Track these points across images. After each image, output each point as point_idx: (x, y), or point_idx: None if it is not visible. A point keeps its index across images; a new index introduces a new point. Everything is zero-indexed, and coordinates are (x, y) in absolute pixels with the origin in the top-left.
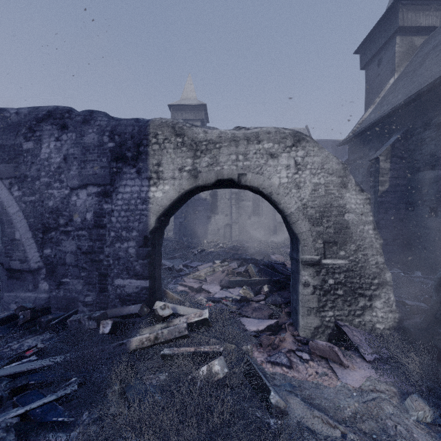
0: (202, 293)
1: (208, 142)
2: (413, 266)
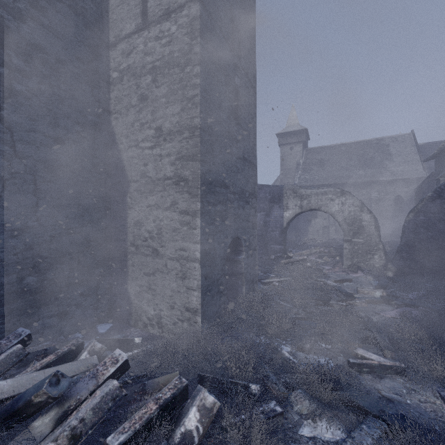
0: None
1: (306, 195)
2: None
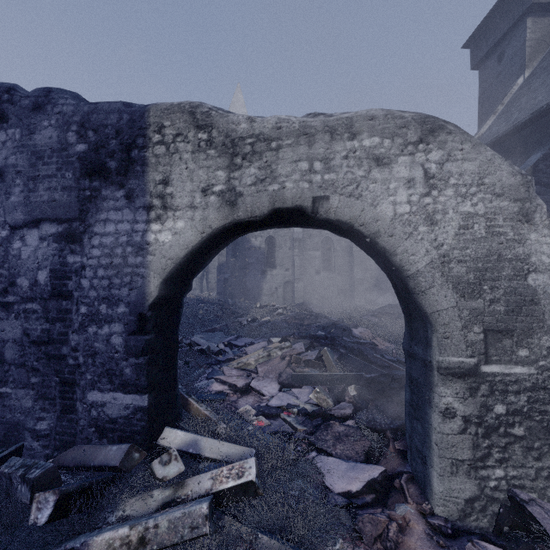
0: (251, 394)
1: (256, 138)
2: None
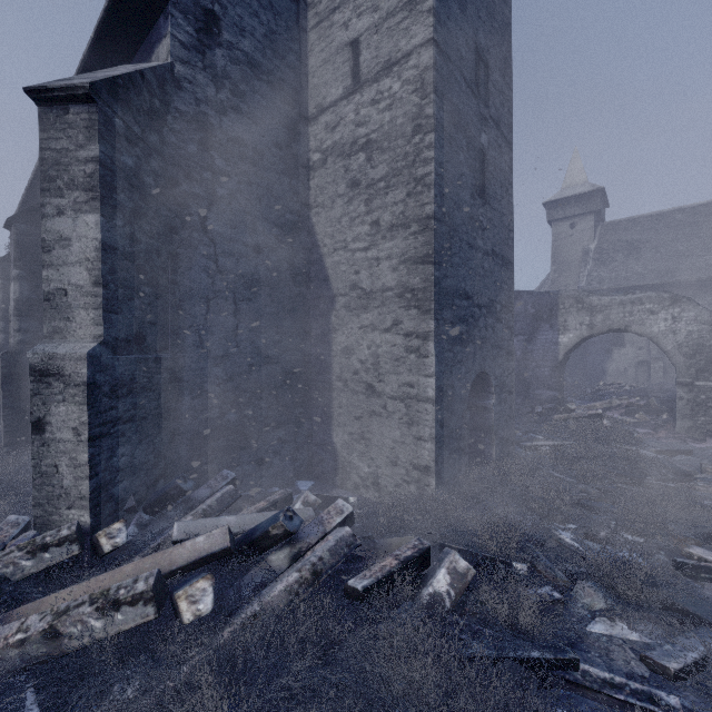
0: None
1: (601, 306)
2: None
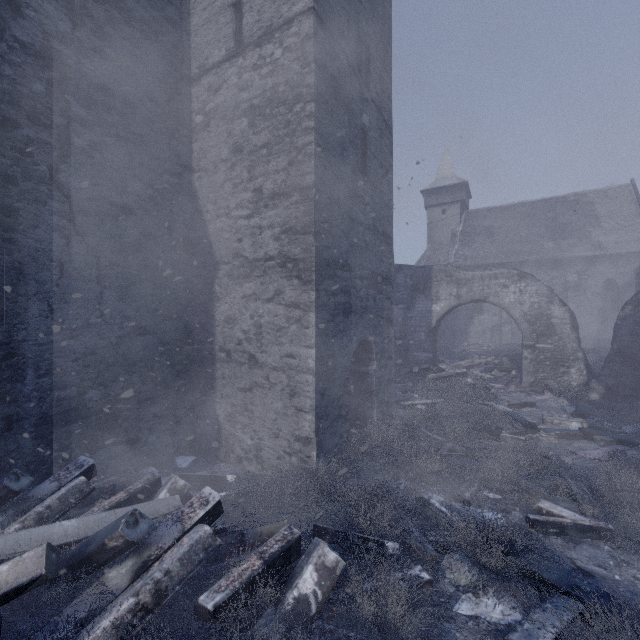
0: None
1: (466, 280)
2: None
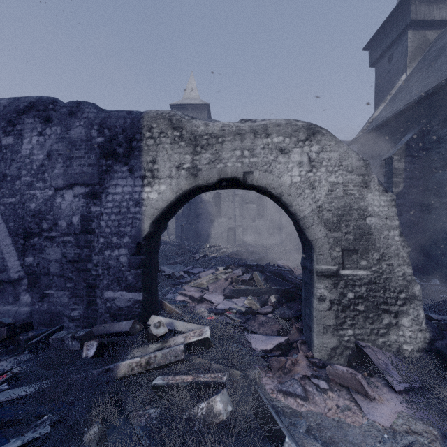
0: (204, 303)
1: (209, 136)
2: (429, 273)
